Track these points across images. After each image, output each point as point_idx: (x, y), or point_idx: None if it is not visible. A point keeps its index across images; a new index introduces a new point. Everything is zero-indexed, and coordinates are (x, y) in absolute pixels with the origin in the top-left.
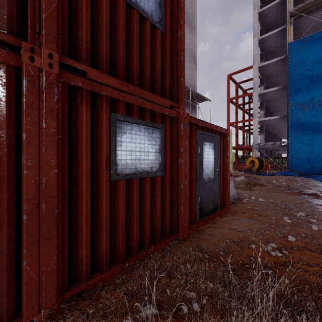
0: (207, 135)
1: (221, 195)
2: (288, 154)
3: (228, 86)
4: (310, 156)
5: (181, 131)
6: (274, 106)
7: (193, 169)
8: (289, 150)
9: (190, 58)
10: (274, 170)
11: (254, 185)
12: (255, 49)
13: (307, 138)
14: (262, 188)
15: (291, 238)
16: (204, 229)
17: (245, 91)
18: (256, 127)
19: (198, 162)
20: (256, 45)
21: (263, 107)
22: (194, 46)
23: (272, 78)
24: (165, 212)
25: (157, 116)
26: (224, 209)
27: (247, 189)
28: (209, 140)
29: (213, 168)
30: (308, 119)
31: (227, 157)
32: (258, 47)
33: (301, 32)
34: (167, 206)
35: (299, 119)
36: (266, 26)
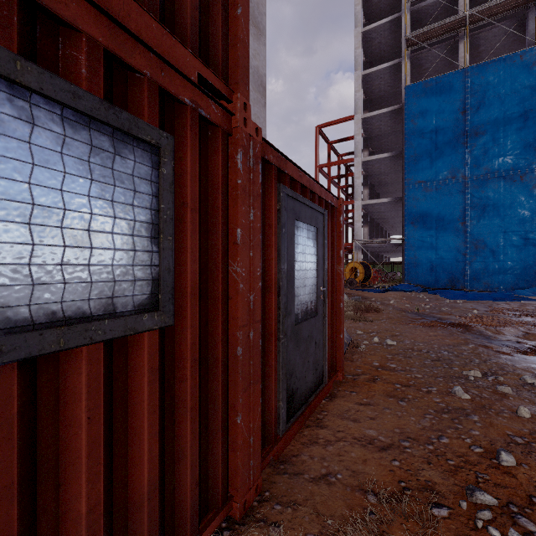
0: (303, 205)
1: (329, 346)
2: (403, 258)
3: (316, 144)
4: (433, 261)
5: (239, 175)
6: (382, 184)
7: (271, 293)
8: (405, 251)
9: (256, 84)
10: (384, 282)
11: (366, 310)
12: (357, 89)
13: (430, 234)
14: (380, 316)
15: (508, 460)
16: (298, 452)
17: (341, 157)
18: (359, 213)
19: (285, 273)
20: (359, 83)
21: (368, 183)
22: (263, 64)
23: (381, 139)
24: (180, 453)
25: (142, 92)
26: (334, 376)
27: (358, 320)
28: (306, 218)
29: (315, 287)
30: (431, 206)
31: (340, 261)
32: (361, 87)
33: (419, 74)
34: (186, 432)
35: (419, 205)
36: (373, 57)
